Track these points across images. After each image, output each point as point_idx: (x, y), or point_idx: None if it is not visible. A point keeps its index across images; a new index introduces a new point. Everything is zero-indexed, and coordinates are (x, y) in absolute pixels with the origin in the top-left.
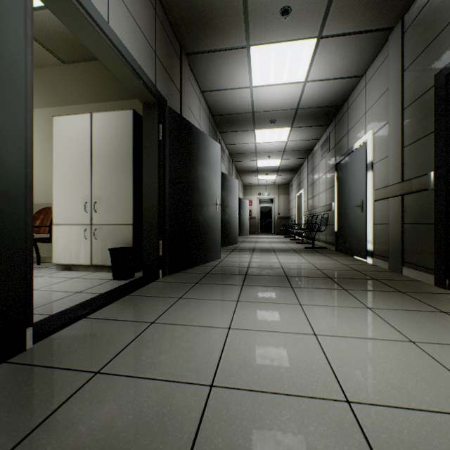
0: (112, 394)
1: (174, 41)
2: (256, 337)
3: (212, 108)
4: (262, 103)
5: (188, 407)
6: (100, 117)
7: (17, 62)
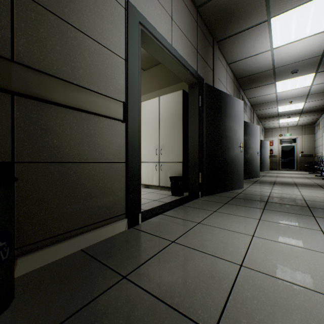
0: (182, 253)
1: (208, 37)
2: (275, 246)
3: (236, 74)
4: (283, 59)
5: (226, 271)
6: (163, 98)
7: (136, 84)
